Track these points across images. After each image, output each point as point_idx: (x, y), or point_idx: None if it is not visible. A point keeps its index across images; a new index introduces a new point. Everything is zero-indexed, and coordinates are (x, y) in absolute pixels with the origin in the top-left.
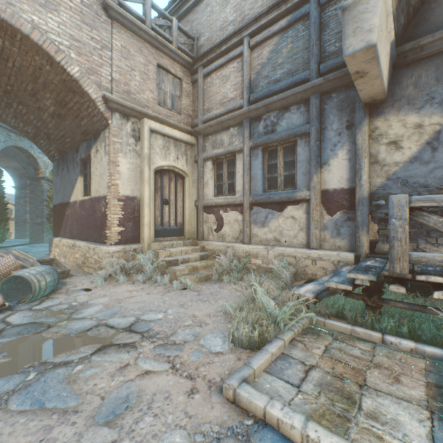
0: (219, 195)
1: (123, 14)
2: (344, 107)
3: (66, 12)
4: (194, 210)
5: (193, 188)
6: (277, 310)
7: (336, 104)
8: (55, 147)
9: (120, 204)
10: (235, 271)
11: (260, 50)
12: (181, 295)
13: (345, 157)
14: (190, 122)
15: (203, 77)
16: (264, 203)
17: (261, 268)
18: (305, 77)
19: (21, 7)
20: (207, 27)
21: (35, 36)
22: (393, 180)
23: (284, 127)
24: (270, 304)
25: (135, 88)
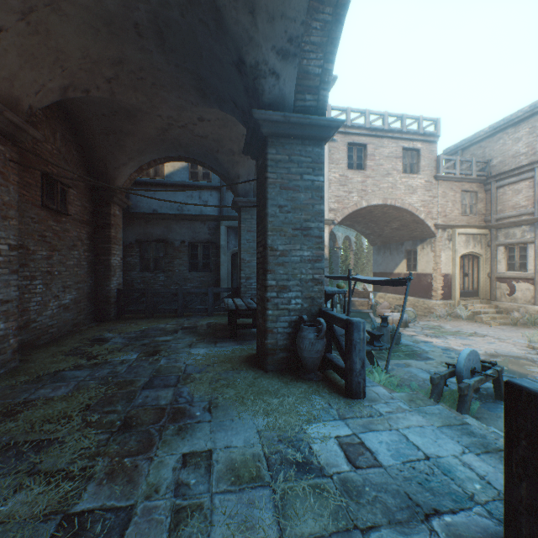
0: (510, 270)
1: (444, 176)
2: None
3: (418, 190)
4: (486, 280)
5: (485, 264)
6: None
7: None
8: (380, 240)
9: (440, 278)
10: (527, 323)
11: None
12: (490, 328)
13: None
14: (482, 218)
15: (495, 188)
16: None
17: None
18: None
19: (405, 199)
20: (499, 153)
21: (409, 208)
22: None
23: None
24: None
25: (448, 211)
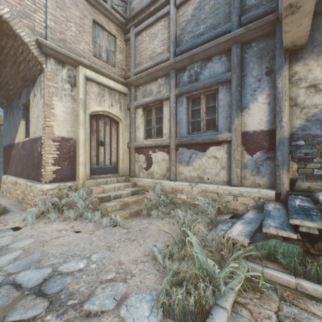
0: (148, 138)
1: None
2: (263, 55)
3: None
4: (127, 151)
5: (126, 132)
6: (217, 270)
7: (255, 53)
8: (2, 94)
9: (55, 144)
10: (163, 205)
11: (185, 8)
12: (110, 233)
13: (265, 101)
14: (124, 75)
15: (135, 36)
16: (189, 145)
17: (186, 202)
18: (227, 29)
19: None
20: None
21: None
22: (313, 121)
23: (207, 76)
24: (208, 261)
25: (70, 38)
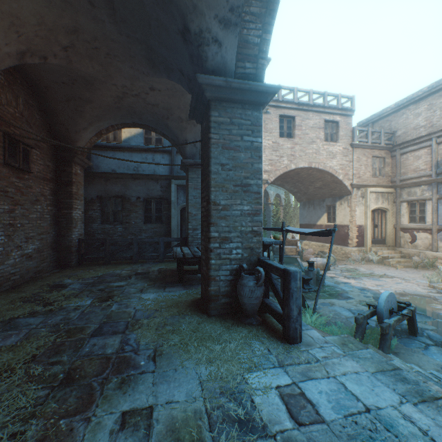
0: (411, 222)
1: (358, 144)
2: None
3: (338, 156)
4: (392, 230)
5: (391, 217)
6: None
7: None
8: (305, 197)
9: (355, 229)
10: (426, 266)
11: None
12: (396, 271)
13: None
14: (389, 180)
15: (400, 155)
16: None
17: None
18: None
19: (326, 163)
20: (402, 126)
21: (330, 170)
22: None
23: None
24: None
25: (361, 173)
